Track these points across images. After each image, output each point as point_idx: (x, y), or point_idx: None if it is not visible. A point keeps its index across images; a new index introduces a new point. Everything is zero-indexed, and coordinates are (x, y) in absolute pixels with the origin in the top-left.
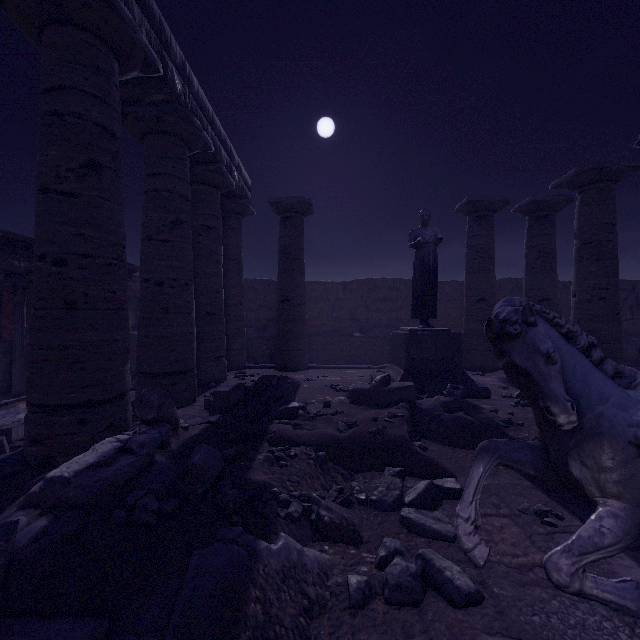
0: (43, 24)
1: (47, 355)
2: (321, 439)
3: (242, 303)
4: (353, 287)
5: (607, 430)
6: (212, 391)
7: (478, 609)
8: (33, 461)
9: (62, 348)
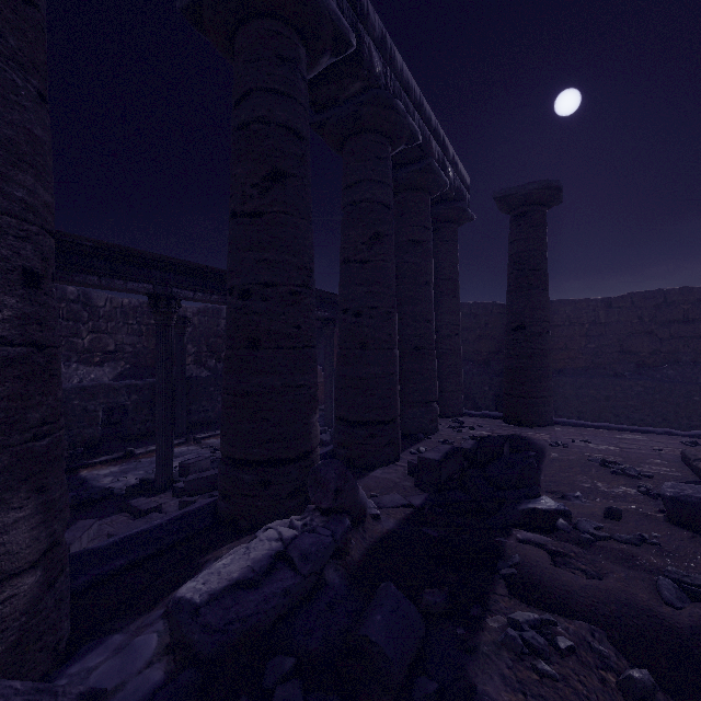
0: (233, 32)
1: (233, 401)
2: (625, 617)
3: (458, 333)
4: (624, 305)
5: None
6: (419, 447)
7: None
8: (222, 518)
9: (245, 394)
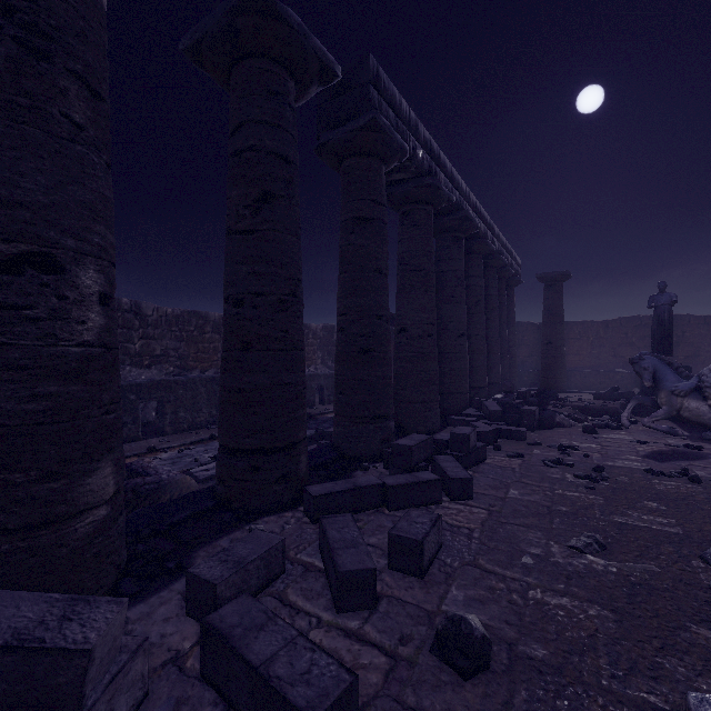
0: None
1: None
2: (575, 405)
3: (515, 346)
4: (615, 325)
5: (664, 388)
6: None
7: (620, 430)
8: None
9: (471, 367)
